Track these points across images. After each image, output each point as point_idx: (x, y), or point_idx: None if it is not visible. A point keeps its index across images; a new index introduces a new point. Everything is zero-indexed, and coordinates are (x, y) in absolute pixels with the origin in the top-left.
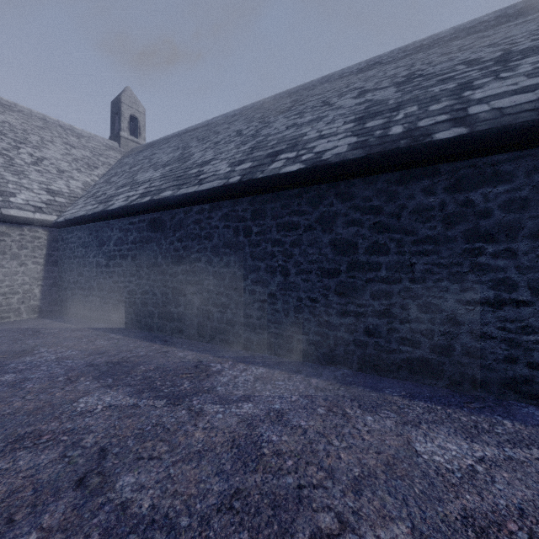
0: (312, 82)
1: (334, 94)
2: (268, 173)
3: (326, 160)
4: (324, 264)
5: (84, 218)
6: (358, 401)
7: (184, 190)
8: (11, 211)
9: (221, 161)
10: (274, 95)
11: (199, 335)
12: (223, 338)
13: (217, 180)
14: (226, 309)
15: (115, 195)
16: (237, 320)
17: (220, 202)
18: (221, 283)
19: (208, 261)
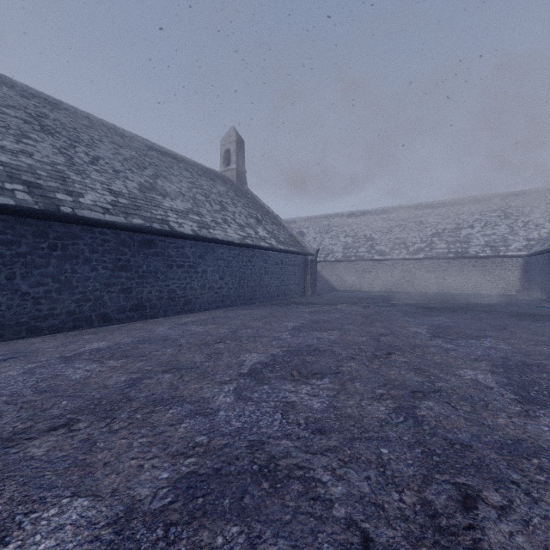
0: None
1: None
2: None
3: None
4: None
5: (532, 254)
6: None
7: None
8: (508, 253)
9: None
10: None
11: None
12: None
13: None
14: None
15: (547, 242)
16: None
17: None
18: None
19: None
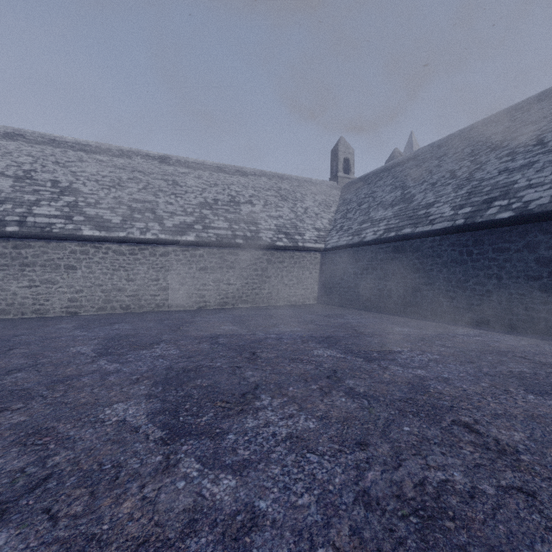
0: (527, 101)
1: (550, 126)
2: (485, 218)
3: (531, 210)
4: (530, 273)
5: (346, 246)
6: (549, 344)
7: (421, 229)
8: (307, 244)
9: (443, 204)
10: (482, 120)
11: (431, 315)
12: (450, 317)
13: (445, 222)
14: (453, 300)
15: (362, 230)
16: (461, 306)
17: (448, 235)
18: (448, 284)
19: (439, 271)
